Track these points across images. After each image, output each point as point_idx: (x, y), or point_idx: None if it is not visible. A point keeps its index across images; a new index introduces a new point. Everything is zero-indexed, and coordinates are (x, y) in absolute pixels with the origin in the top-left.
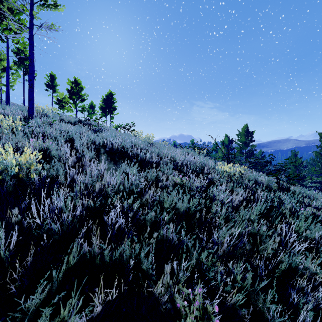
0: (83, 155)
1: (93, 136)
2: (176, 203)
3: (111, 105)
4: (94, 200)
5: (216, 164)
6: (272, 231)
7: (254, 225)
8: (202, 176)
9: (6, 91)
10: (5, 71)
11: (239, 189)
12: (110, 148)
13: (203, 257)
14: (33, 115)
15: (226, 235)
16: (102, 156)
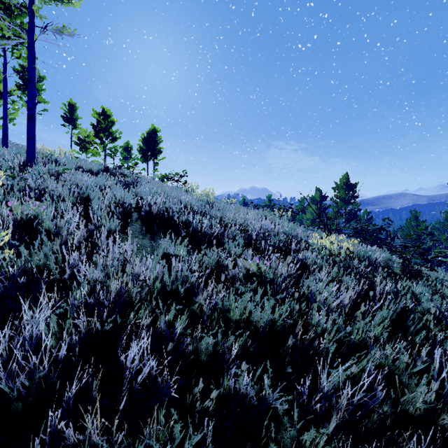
0: (98, 227)
1: (121, 193)
2: (251, 312)
3: (155, 146)
4: (108, 310)
5: (307, 234)
6: (409, 354)
7: (386, 352)
8: (287, 254)
9: (3, 127)
10: (2, 98)
11: (349, 278)
12: (148, 211)
13: (307, 439)
14: (33, 161)
15: (342, 377)
16: (133, 225)
